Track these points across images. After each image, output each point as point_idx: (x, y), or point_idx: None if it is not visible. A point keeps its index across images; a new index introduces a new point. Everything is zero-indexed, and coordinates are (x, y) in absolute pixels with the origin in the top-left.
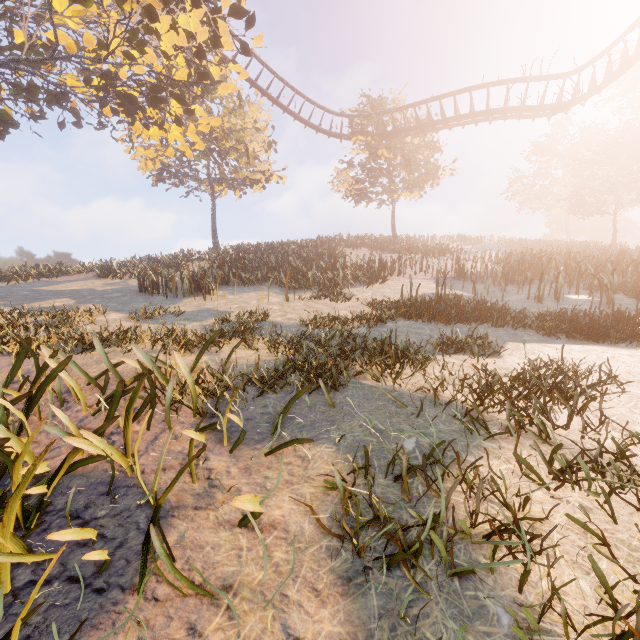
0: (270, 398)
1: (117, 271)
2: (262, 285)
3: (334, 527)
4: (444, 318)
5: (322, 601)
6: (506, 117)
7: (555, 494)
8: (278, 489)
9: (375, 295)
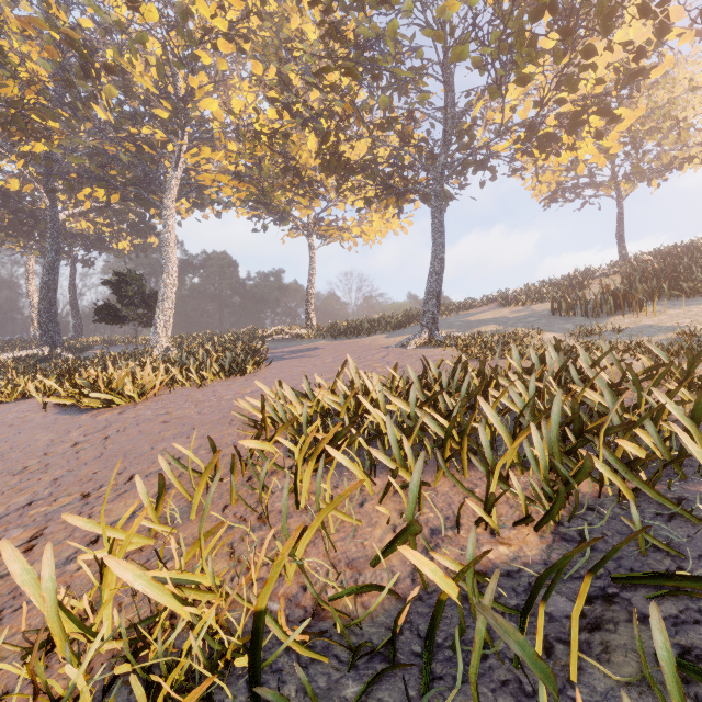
0: None
1: (518, 299)
2: None
3: None
4: None
5: None
6: None
7: None
8: None
9: None
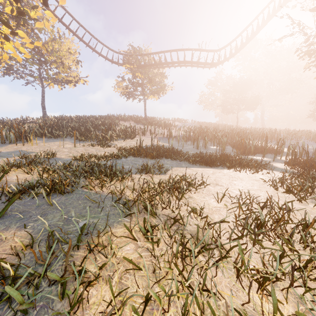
0: (15, 203)
1: None
2: (66, 138)
3: None
4: (150, 156)
5: None
6: (192, 66)
7: (139, 243)
8: None
9: (126, 144)
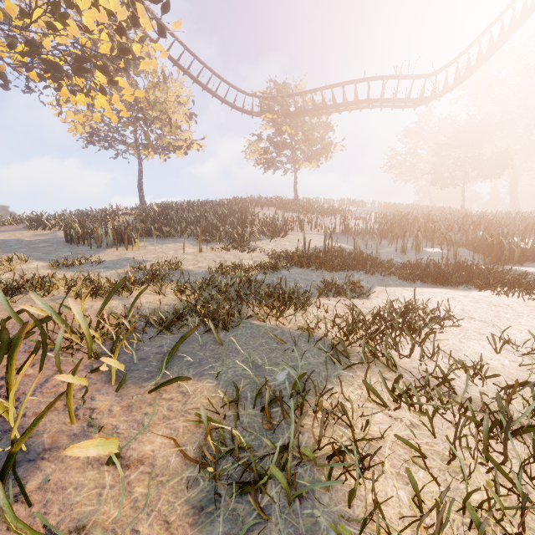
0: (167, 338)
1: (46, 223)
2: (181, 237)
3: (198, 458)
4: (329, 266)
5: (171, 533)
6: (383, 106)
7: (392, 414)
8: (154, 424)
9: (276, 247)
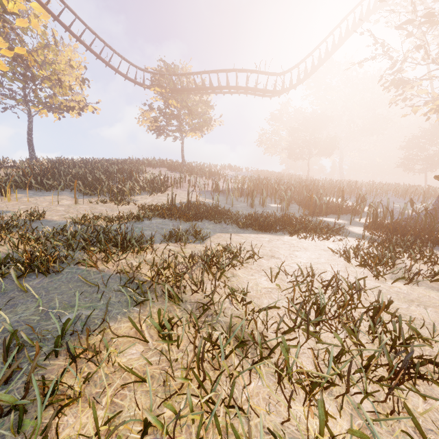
0: None
1: None
2: (64, 191)
3: None
4: (185, 217)
5: None
6: (248, 93)
7: (151, 344)
8: None
9: (152, 201)
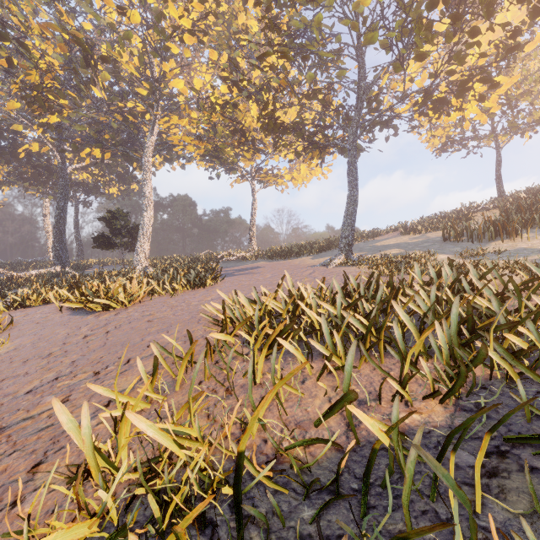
0: None
1: (415, 229)
2: None
3: None
4: None
5: None
6: None
7: None
8: None
9: None
